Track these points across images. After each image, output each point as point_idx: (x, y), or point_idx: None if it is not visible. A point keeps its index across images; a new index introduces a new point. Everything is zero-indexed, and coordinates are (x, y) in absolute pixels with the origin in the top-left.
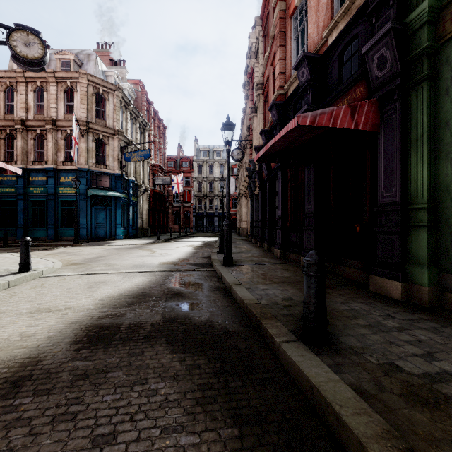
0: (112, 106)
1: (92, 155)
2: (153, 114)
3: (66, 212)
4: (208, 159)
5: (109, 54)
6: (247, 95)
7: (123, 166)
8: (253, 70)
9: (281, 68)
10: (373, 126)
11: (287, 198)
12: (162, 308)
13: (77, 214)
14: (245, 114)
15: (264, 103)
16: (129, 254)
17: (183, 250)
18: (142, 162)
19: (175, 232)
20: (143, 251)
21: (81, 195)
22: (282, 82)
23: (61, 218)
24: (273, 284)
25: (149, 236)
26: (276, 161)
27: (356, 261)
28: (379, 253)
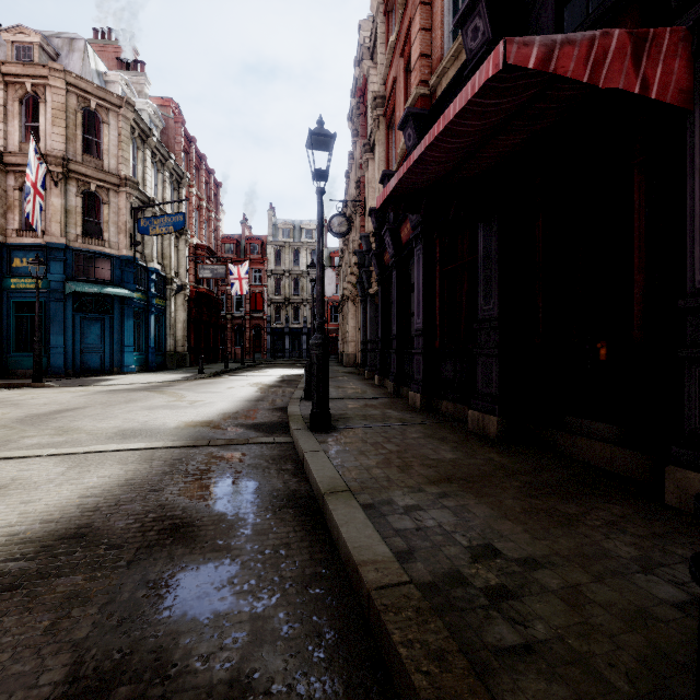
0: (116, 136)
1: (76, 220)
2: (197, 159)
3: (25, 324)
4: (292, 241)
5: (115, 49)
6: (356, 129)
7: (137, 242)
8: (366, 82)
9: (423, 47)
10: (680, 94)
11: (434, 294)
12: (99, 606)
13: (45, 327)
14: (352, 163)
15: (387, 131)
16: (129, 404)
17: (239, 393)
18: (175, 239)
19: (237, 360)
20: (161, 397)
21: (53, 292)
22: (426, 74)
23: (15, 335)
24: (427, 487)
25: (188, 366)
26: (422, 210)
27: (603, 425)
28: (694, 413)
